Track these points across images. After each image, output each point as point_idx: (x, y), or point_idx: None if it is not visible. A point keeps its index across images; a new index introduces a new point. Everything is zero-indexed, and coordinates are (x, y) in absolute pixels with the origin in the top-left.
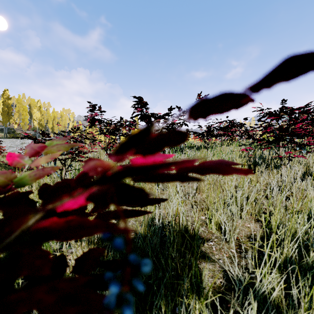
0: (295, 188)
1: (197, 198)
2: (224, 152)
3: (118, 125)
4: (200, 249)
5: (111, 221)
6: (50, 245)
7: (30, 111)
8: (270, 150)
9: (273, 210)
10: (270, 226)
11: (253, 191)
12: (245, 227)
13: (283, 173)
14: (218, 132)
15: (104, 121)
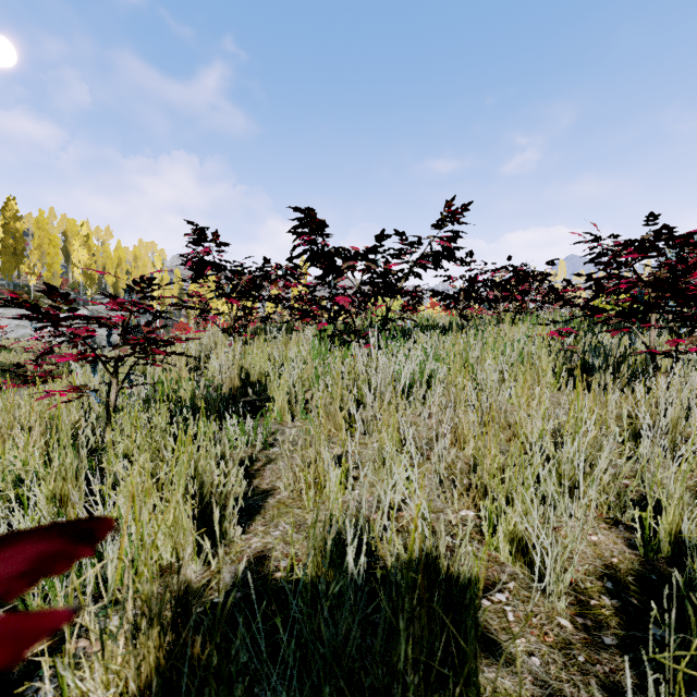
0: (689, 430)
1: (452, 458)
2: (506, 340)
3: (259, 277)
4: (473, 618)
5: (226, 527)
6: (50, 603)
7: (65, 247)
8: (620, 336)
9: (665, 501)
10: (656, 544)
11: (607, 446)
12: (585, 545)
13: (664, 393)
14: (488, 293)
15: (226, 267)
